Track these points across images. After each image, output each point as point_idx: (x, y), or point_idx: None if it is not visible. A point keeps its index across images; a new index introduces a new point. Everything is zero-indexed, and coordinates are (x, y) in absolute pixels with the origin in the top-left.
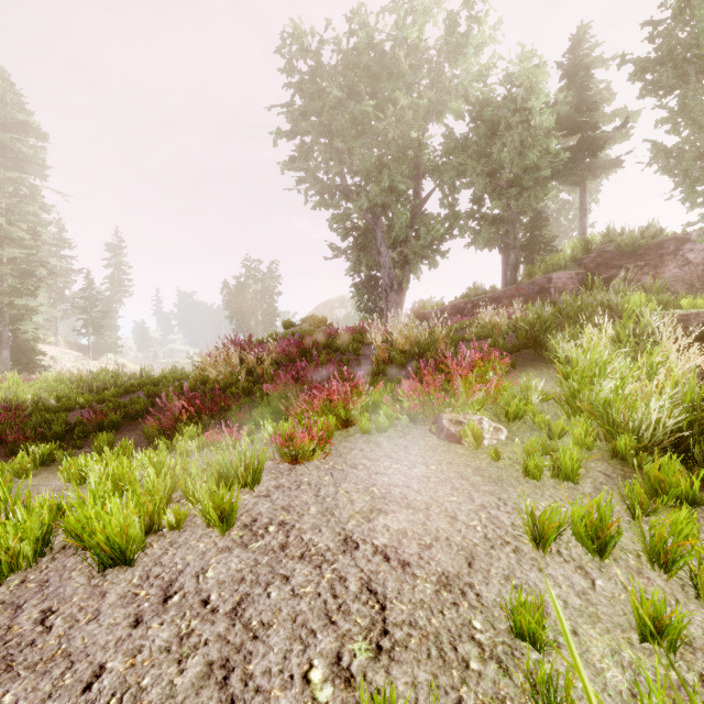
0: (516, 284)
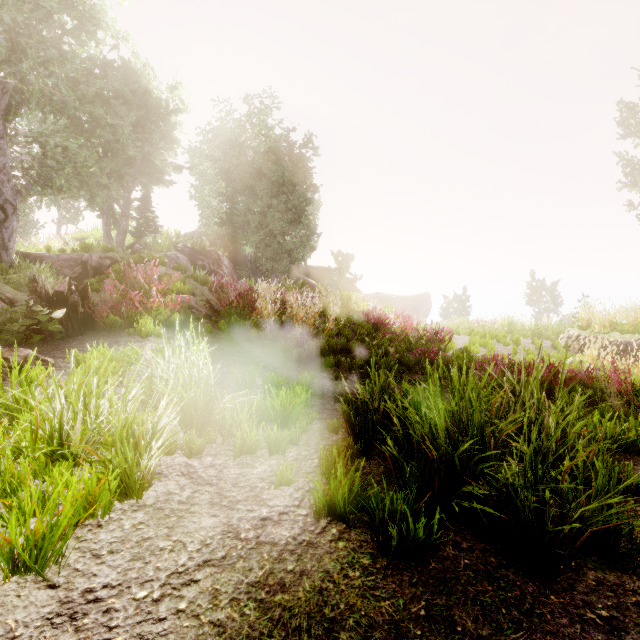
0: (134, 250)
